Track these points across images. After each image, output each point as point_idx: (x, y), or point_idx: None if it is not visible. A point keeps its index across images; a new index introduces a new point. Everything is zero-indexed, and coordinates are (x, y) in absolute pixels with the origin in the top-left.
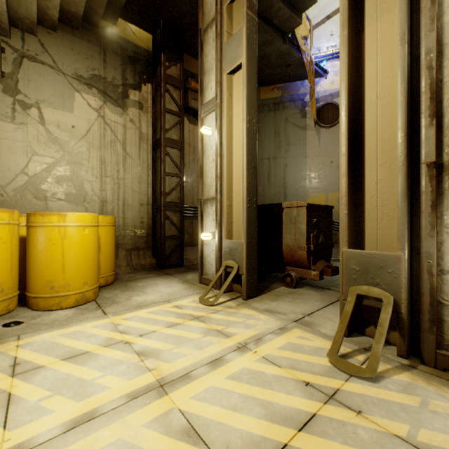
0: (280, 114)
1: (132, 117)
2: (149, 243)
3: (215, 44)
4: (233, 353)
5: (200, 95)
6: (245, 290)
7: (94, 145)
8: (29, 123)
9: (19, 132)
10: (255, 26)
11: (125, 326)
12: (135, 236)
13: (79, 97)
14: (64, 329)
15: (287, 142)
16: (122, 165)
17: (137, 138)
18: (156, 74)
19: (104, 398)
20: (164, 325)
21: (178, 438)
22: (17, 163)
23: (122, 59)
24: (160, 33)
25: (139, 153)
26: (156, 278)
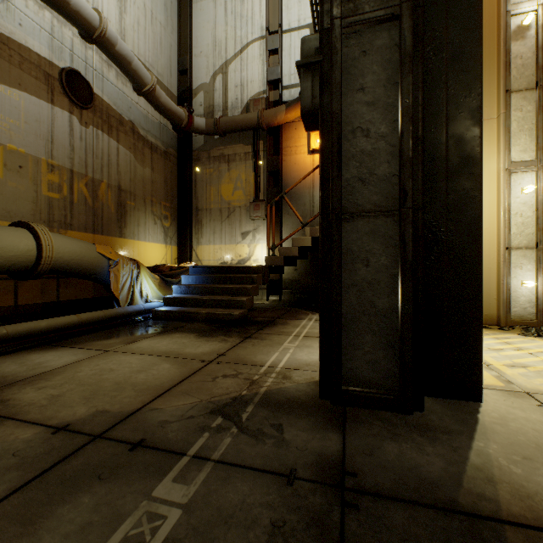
0: None
1: None
2: None
3: None
4: None
5: None
6: None
7: None
8: None
9: None
10: None
11: None
12: None
13: None
14: None
15: None
16: None
17: None
18: None
19: None
20: None
21: None
22: None
23: None
24: None
25: None
26: None
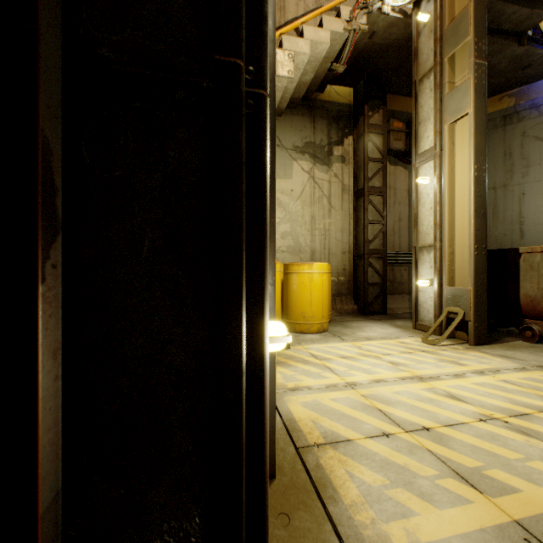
0: (512, 128)
1: (335, 172)
2: (350, 290)
3: (433, 95)
4: (472, 374)
5: (414, 146)
6: (472, 336)
7: (306, 203)
8: None
9: None
10: (484, 71)
11: (366, 348)
12: (337, 283)
13: (296, 165)
14: (323, 344)
15: (524, 163)
16: (327, 218)
17: (339, 191)
18: (357, 125)
19: (383, 376)
20: (398, 352)
21: (445, 397)
22: None
23: (327, 121)
24: (363, 86)
25: (342, 204)
26: (365, 322)
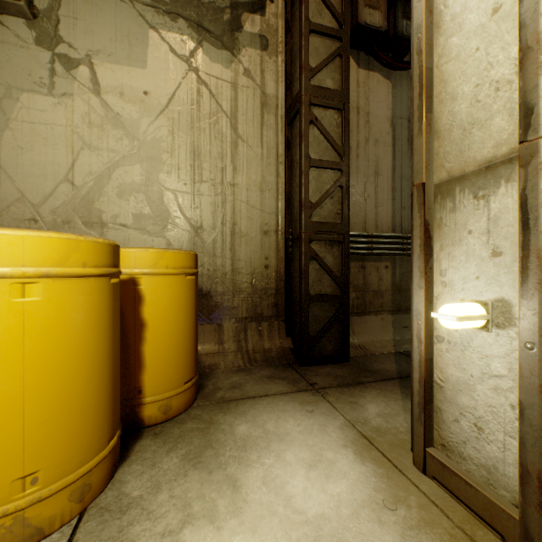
0: None
1: (247, 66)
2: (280, 308)
3: None
4: None
5: None
6: None
7: (180, 124)
8: (75, 93)
9: (61, 111)
10: None
11: None
12: (252, 294)
13: (156, 39)
14: None
15: None
16: (230, 159)
17: (256, 105)
18: None
19: None
20: None
21: None
22: (58, 164)
23: None
24: None
25: (261, 133)
26: (284, 405)
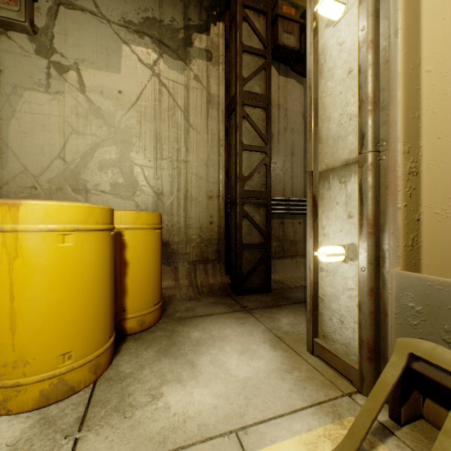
0: None
1: (196, 73)
2: (221, 253)
3: None
4: None
5: None
6: None
7: (146, 116)
8: (66, 91)
9: (55, 105)
10: None
11: None
12: (200, 243)
13: (127, 51)
14: None
15: None
16: (183, 142)
17: (203, 102)
18: (229, 5)
19: None
20: None
21: None
22: (53, 145)
23: None
24: None
25: (207, 123)
26: (224, 320)
